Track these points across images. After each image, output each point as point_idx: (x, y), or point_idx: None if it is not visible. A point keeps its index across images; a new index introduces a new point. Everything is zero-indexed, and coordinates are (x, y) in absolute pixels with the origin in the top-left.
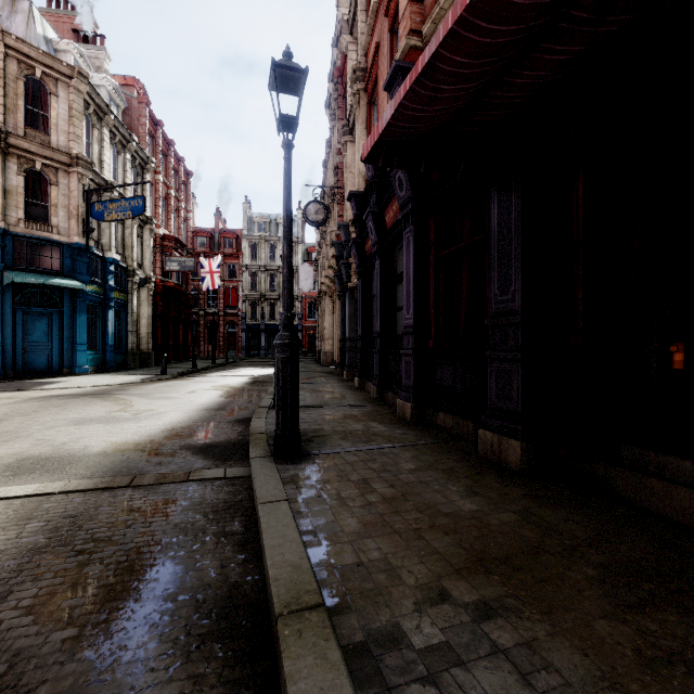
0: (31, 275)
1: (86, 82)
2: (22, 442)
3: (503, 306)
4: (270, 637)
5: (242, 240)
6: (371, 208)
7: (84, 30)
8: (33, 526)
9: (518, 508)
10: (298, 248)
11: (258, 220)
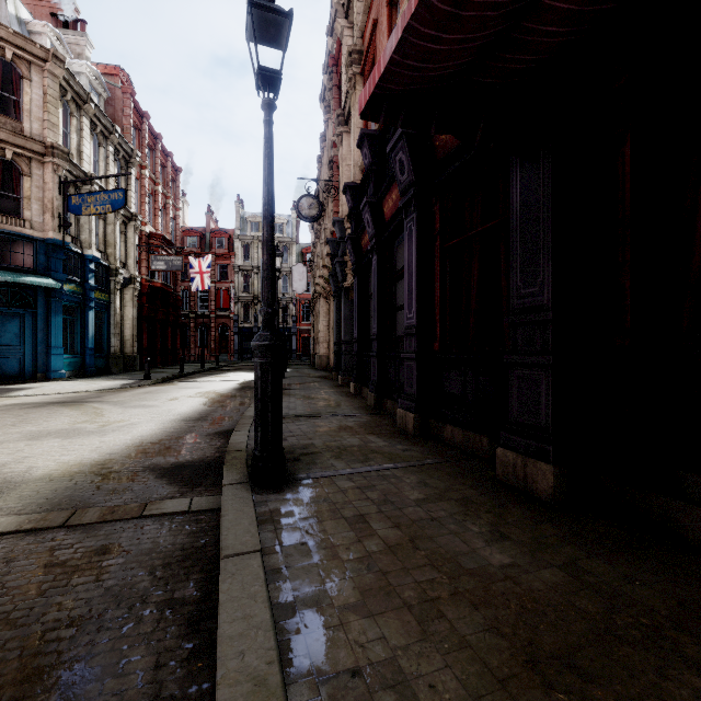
0: (0, 273)
1: (62, 67)
2: None
3: (528, 300)
4: None
5: (234, 240)
6: (368, 198)
7: (63, 15)
8: None
9: (563, 559)
10: (292, 249)
11: (251, 220)
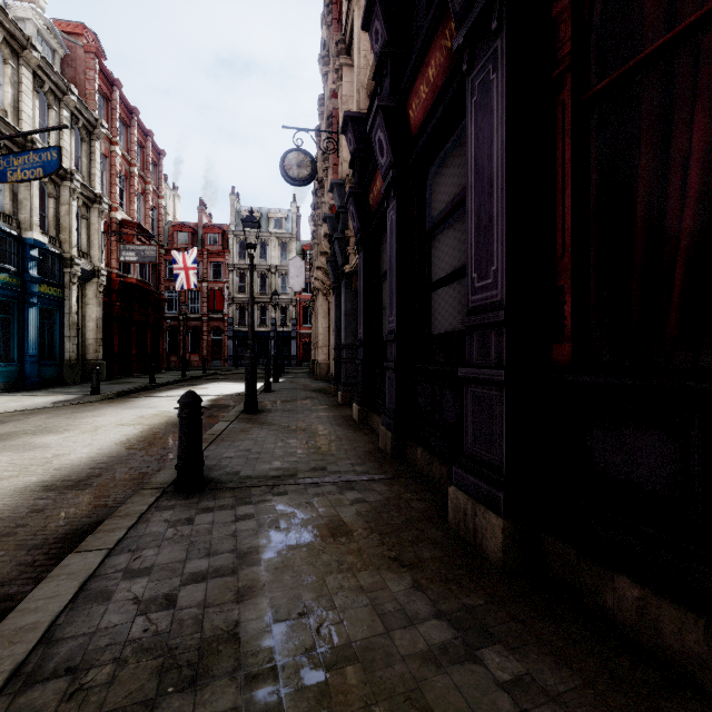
0: None
1: None
2: None
3: None
4: None
5: (228, 236)
6: (381, 100)
7: None
8: None
9: None
10: (292, 246)
11: (247, 214)
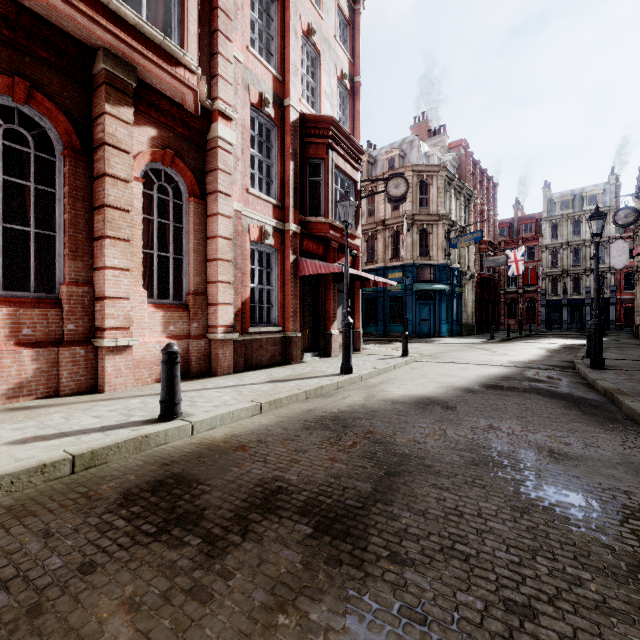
0: (424, 285)
1: (445, 170)
2: (474, 357)
3: None
4: (592, 385)
5: (541, 223)
6: None
7: (433, 128)
8: (513, 369)
9: None
10: (610, 217)
11: (559, 200)
